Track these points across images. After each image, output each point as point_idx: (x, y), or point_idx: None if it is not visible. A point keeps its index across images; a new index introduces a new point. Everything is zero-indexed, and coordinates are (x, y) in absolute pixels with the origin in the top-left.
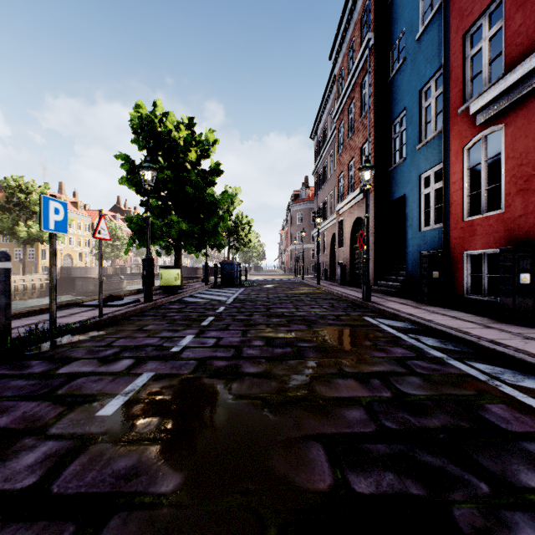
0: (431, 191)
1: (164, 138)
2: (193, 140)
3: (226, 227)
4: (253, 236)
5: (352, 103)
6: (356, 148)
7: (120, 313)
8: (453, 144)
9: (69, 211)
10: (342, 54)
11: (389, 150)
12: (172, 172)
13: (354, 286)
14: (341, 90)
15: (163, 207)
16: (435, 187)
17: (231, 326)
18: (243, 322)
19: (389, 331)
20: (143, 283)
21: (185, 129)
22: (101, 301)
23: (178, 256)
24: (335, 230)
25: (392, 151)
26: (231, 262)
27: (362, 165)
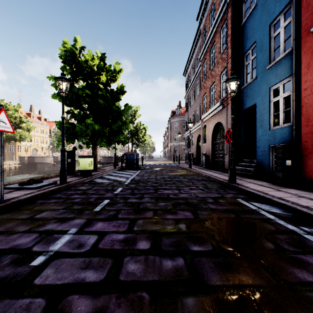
0: (280, 98)
1: (83, 65)
2: (105, 69)
3: (127, 129)
4: (147, 137)
5: (213, 46)
6: (216, 75)
7: (27, 197)
8: (304, 58)
9: (36, 122)
10: (205, 15)
11: (242, 74)
12: (89, 90)
13: (215, 169)
14: (205, 39)
15: (83, 115)
16: (284, 95)
17: (120, 213)
18: (133, 206)
19: (277, 221)
20: (67, 168)
21: (99, 60)
22: (1, 188)
23: (94, 148)
24: (200, 132)
25: (244, 74)
26: (132, 153)
27: (229, 77)
